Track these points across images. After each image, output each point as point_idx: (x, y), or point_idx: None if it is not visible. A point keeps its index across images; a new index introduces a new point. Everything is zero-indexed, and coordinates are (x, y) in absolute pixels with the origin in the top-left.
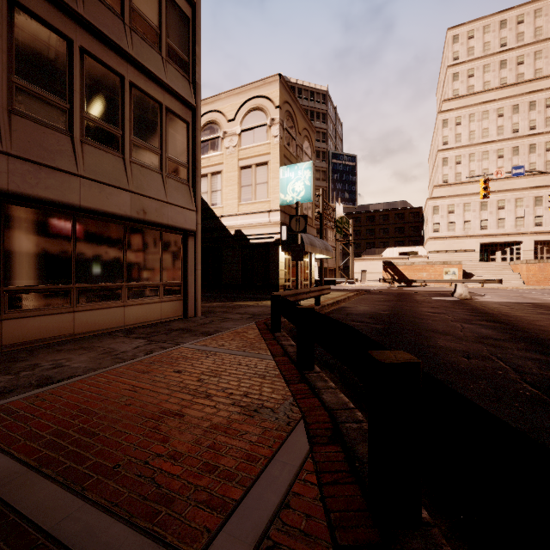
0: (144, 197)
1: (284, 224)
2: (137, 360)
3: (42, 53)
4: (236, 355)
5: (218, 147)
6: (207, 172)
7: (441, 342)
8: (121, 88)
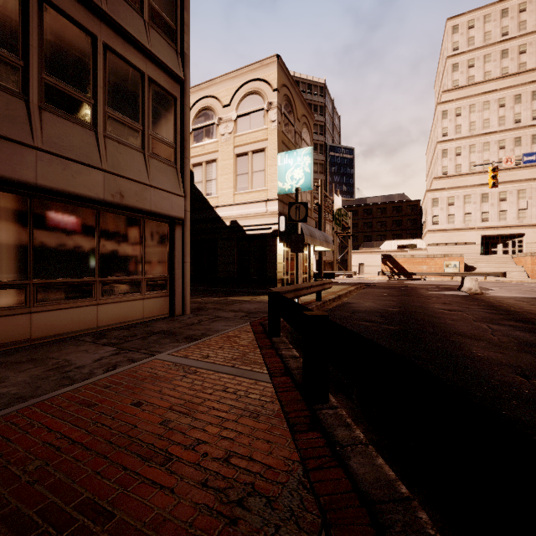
0: (121, 178)
1: (283, 214)
2: (89, 381)
3: None
4: (222, 373)
5: (213, 134)
6: (202, 160)
7: (477, 351)
8: (93, 49)
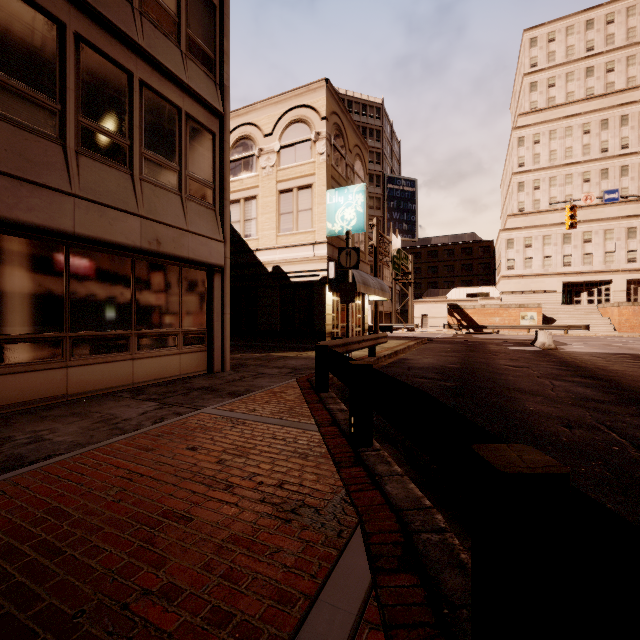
0: (158, 223)
1: (332, 259)
2: (141, 431)
3: (24, 38)
4: (271, 424)
5: (253, 167)
6: (239, 197)
7: (530, 405)
8: (129, 87)
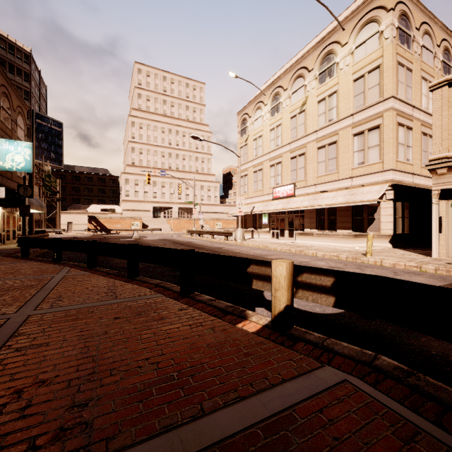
0: None
1: (2, 185)
2: None
3: None
4: (15, 264)
5: None
6: None
7: None
8: None
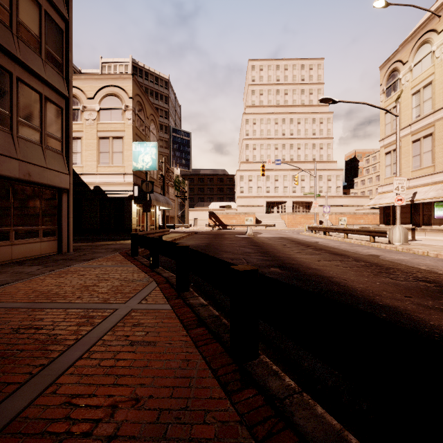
0: (29, 164)
1: (136, 184)
2: (47, 274)
3: None
4: (113, 267)
5: (78, 117)
6: None
7: (225, 255)
8: (10, 81)
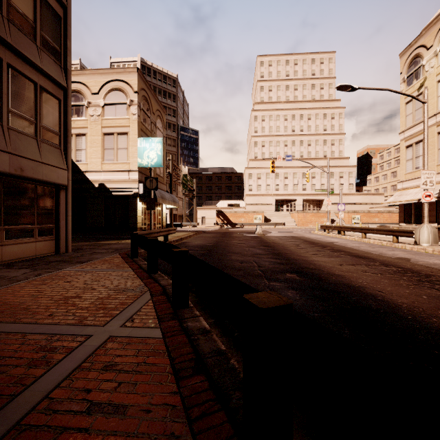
0: (22, 157)
1: (141, 182)
2: (30, 279)
3: None
4: (108, 271)
5: (83, 113)
6: (72, 132)
7: (233, 257)
8: None
